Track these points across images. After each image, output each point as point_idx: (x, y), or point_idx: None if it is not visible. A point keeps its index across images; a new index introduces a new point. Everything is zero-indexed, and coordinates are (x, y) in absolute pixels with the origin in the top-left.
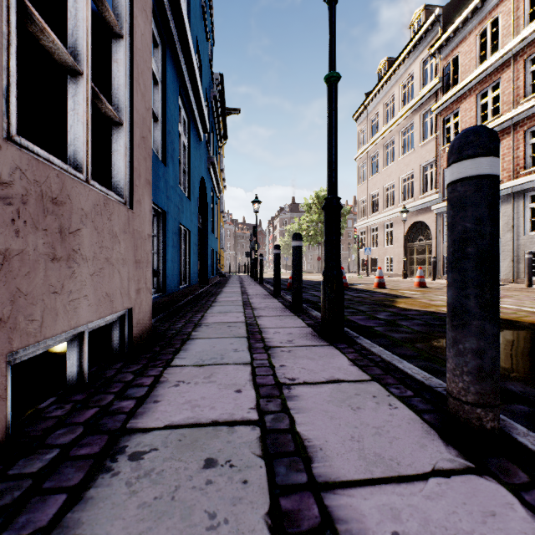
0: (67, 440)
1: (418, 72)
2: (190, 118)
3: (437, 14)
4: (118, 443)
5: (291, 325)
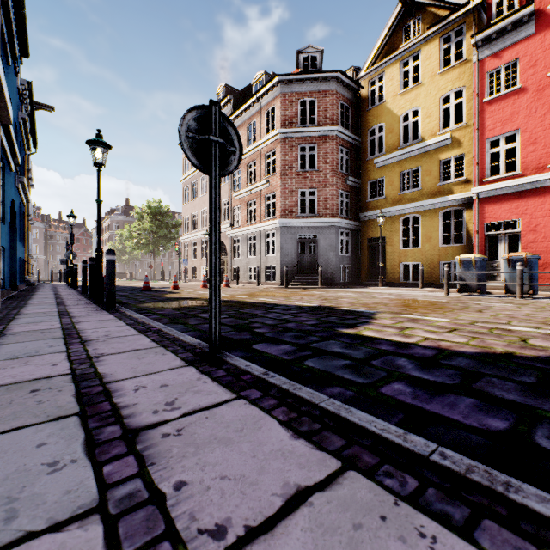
0: (3, 315)
1: None
2: (5, 163)
3: (229, 98)
4: (19, 314)
5: (82, 302)
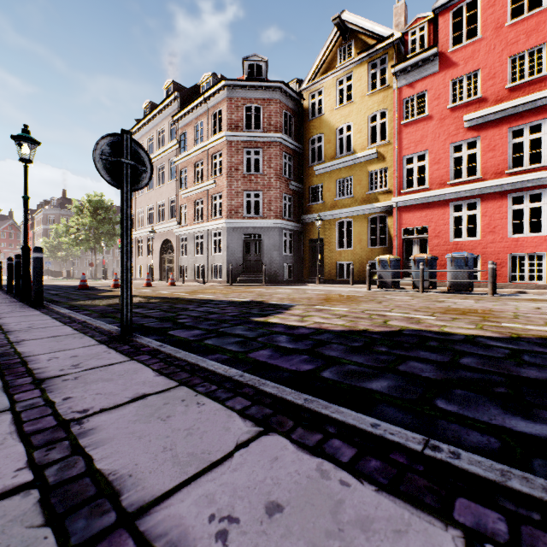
0: None
1: (167, 128)
2: None
3: (176, 96)
4: None
5: (7, 300)
